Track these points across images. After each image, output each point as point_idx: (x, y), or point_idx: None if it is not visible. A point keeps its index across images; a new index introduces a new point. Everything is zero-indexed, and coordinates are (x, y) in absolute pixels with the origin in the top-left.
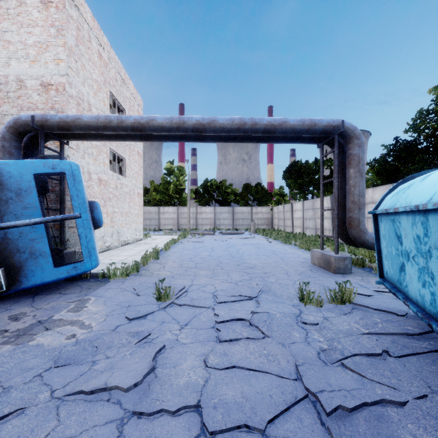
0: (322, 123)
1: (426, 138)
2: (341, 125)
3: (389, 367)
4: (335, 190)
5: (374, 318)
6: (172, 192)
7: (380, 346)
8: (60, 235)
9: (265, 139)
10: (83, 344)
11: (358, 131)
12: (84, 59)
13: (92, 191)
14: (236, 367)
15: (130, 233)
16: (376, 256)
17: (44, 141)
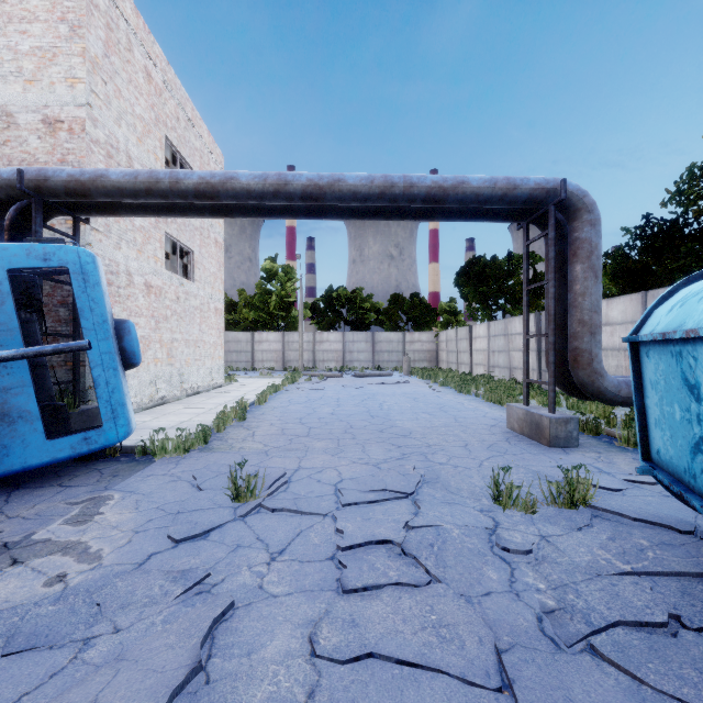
0: (528, 185)
1: (700, 215)
2: (561, 188)
3: (690, 657)
4: (550, 302)
5: (636, 538)
6: (273, 308)
7: (661, 605)
8: (73, 379)
9: (427, 214)
10: (71, 600)
11: (591, 198)
12: (120, 79)
13: (133, 304)
14: (375, 655)
15: (202, 375)
16: (637, 420)
17: (42, 215)
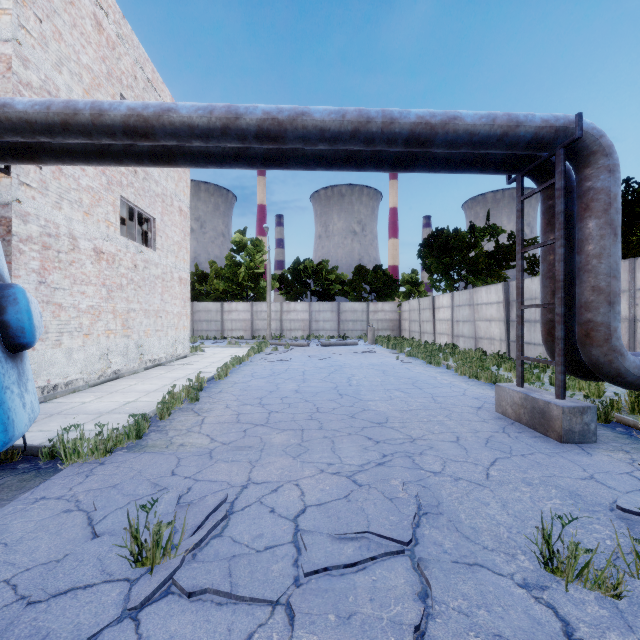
0: (533, 122)
1: None
2: (576, 124)
3: None
4: (558, 265)
5: None
6: (242, 279)
7: None
8: None
9: (407, 163)
10: None
11: (608, 139)
12: (60, 21)
13: (79, 271)
14: None
15: (164, 346)
16: None
17: None
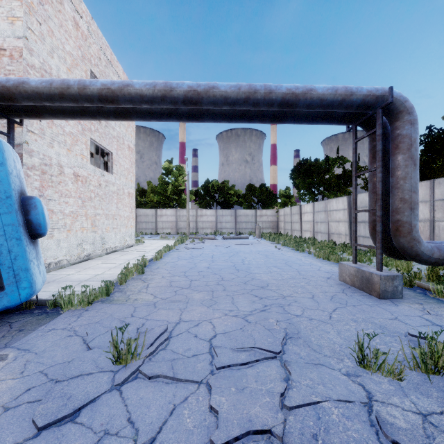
0: (361, 92)
1: None
2: (389, 94)
3: None
4: (378, 184)
5: None
6: (170, 193)
7: None
8: None
9: (281, 118)
10: None
11: (410, 103)
12: (52, 23)
13: (64, 188)
14: None
15: (118, 239)
16: None
17: None
